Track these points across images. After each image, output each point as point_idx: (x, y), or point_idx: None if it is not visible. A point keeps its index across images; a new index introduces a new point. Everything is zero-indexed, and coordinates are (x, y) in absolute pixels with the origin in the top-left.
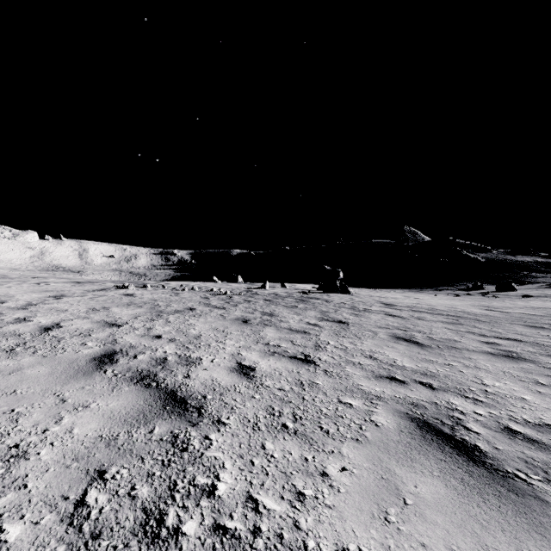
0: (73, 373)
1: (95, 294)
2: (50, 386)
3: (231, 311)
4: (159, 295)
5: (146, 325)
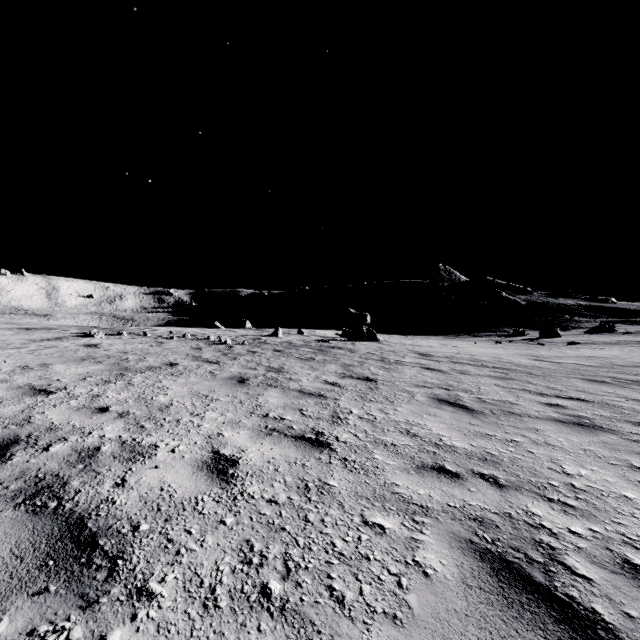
0: None
1: (41, 344)
2: None
3: (226, 366)
4: (135, 346)
5: (94, 390)
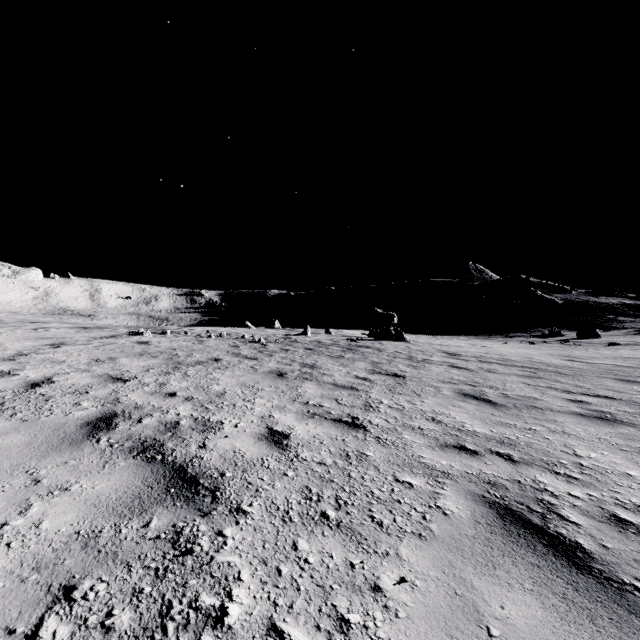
0: (57, 442)
1: (102, 341)
2: (23, 461)
3: (264, 362)
4: (180, 343)
5: (159, 379)
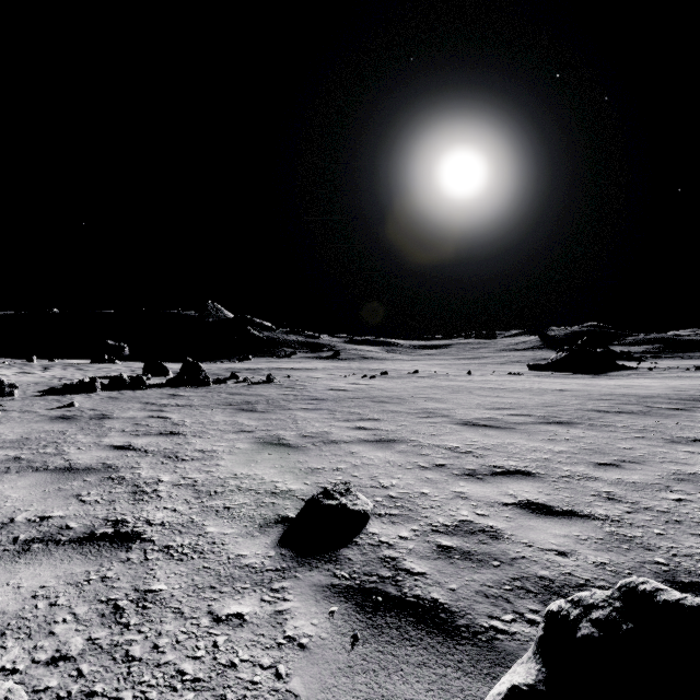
0: None
1: None
2: None
3: (23, 368)
4: None
5: None
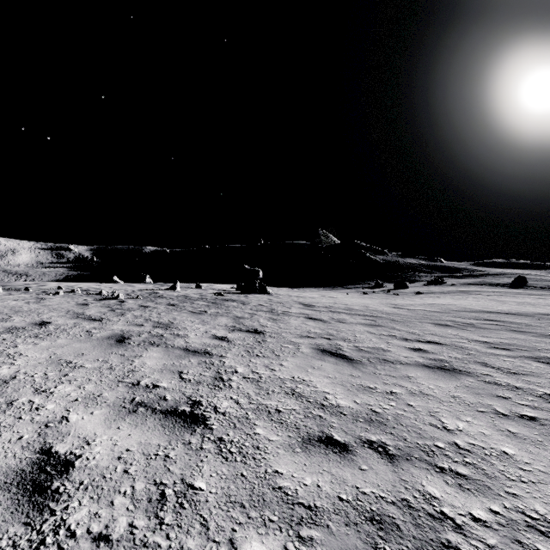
0: None
1: None
2: None
3: (109, 323)
4: (5, 303)
5: None
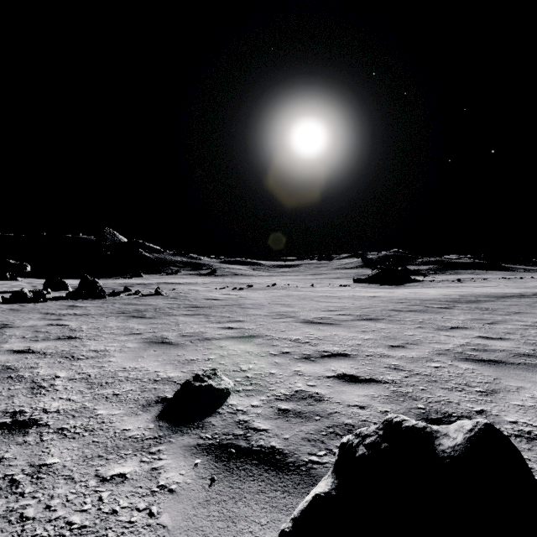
0: None
1: None
2: None
3: None
4: None
5: None
